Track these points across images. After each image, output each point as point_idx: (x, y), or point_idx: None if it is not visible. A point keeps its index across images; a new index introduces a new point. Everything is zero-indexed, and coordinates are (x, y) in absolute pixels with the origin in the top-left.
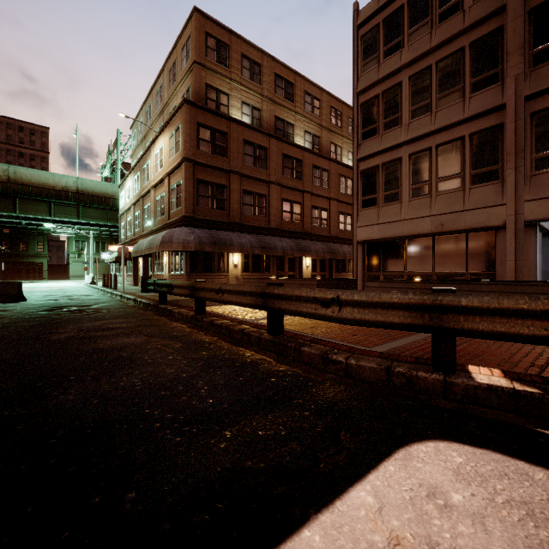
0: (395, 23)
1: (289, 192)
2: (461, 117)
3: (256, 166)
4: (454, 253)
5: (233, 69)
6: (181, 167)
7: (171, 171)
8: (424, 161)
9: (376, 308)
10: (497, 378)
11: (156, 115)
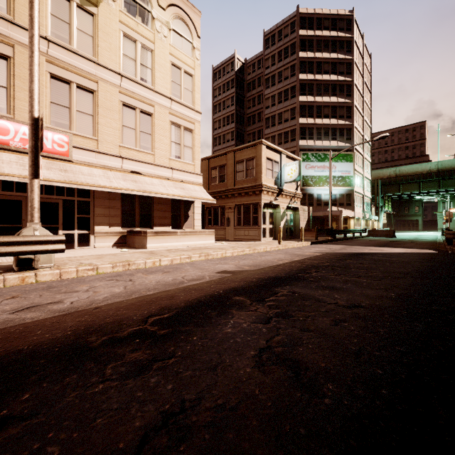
0: None
1: None
2: None
3: None
4: None
5: None
6: None
7: None
8: None
9: (450, 235)
10: None
11: None
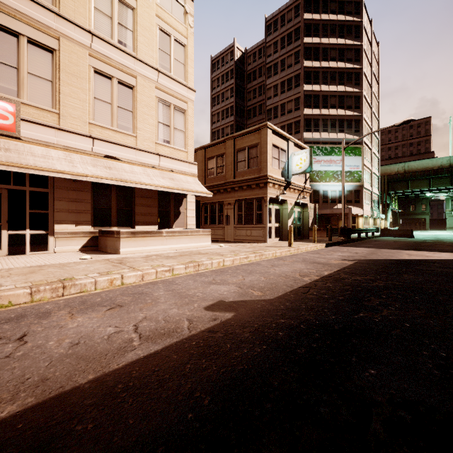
0: None
1: None
2: None
3: None
4: None
5: None
6: None
7: None
8: None
9: None
10: None
11: None
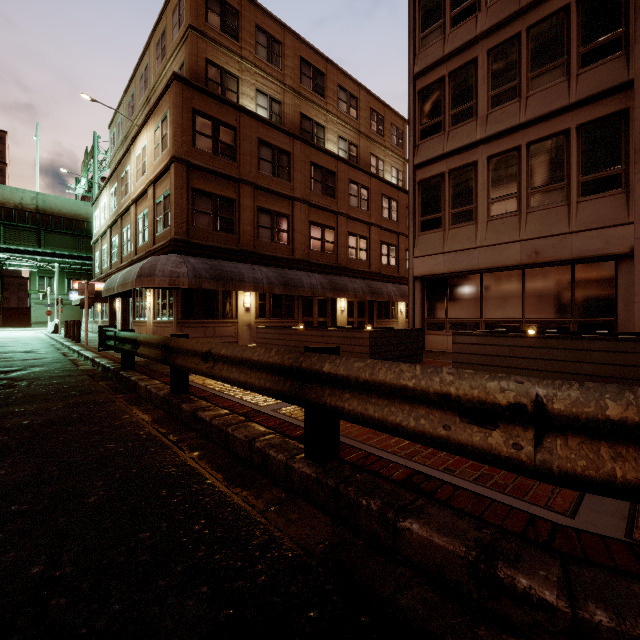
0: None
1: (319, 213)
2: (565, 103)
3: (276, 176)
4: (553, 292)
5: (245, 43)
6: (170, 171)
7: (157, 178)
8: (509, 166)
9: None
10: None
11: (140, 106)
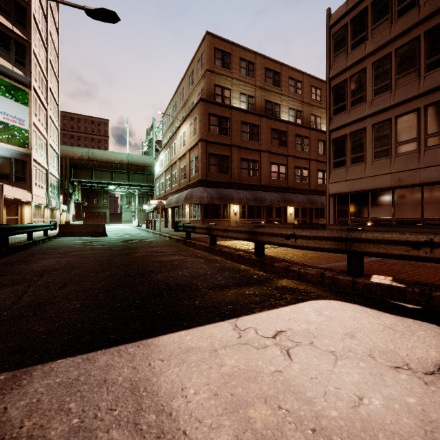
0: (361, 21)
1: (276, 157)
2: (416, 93)
3: (251, 140)
4: (411, 203)
5: (234, 70)
6: (198, 145)
7: (191, 148)
8: (384, 130)
9: (315, 240)
10: (385, 280)
11: (180, 108)
